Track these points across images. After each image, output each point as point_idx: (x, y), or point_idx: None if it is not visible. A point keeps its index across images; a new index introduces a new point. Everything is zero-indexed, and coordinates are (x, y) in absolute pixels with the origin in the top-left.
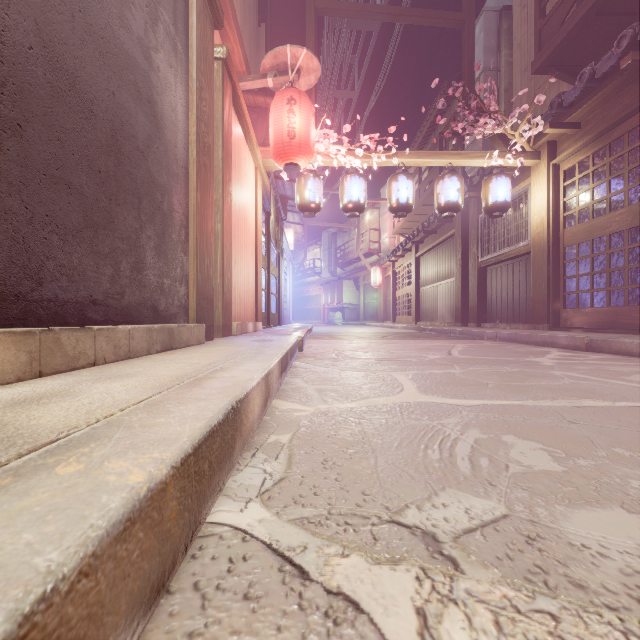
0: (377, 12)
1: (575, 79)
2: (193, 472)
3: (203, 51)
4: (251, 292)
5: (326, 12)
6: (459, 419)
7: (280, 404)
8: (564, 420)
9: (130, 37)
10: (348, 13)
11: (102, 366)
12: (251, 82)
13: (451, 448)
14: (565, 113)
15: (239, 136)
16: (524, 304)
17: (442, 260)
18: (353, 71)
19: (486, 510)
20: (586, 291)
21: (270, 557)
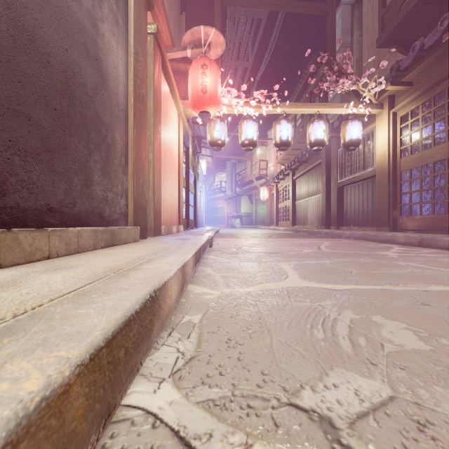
0: (266, 3)
1: (408, 51)
2: (106, 363)
3: (138, 25)
4: (175, 204)
5: (229, 3)
6: (335, 301)
7: (194, 288)
8: (418, 302)
9: (80, 9)
10: (245, 4)
11: (55, 259)
12: (175, 53)
13: (332, 328)
14: (401, 75)
15: (166, 91)
16: (371, 213)
17: (311, 182)
18: (248, 48)
19: (373, 391)
20: (416, 203)
21: (177, 447)
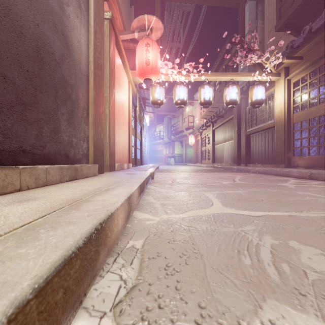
0: None
1: (298, 34)
2: (36, 314)
3: (97, 11)
4: (126, 147)
5: None
6: (254, 227)
7: (138, 215)
8: (323, 228)
9: None
10: None
11: (25, 191)
12: (126, 35)
13: (257, 253)
14: (294, 51)
15: (119, 63)
16: (271, 154)
17: (226, 131)
18: (180, 33)
19: None
20: (306, 147)
21: None
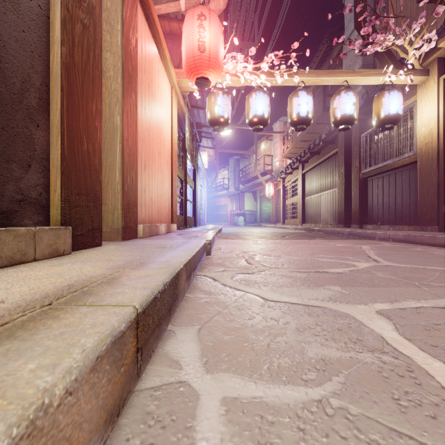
0: None
1: None
2: None
3: None
4: (166, 197)
5: None
6: None
7: None
8: None
9: None
10: None
11: None
12: (165, 5)
13: None
14: None
15: (150, 45)
16: (407, 208)
17: (325, 175)
18: (254, 28)
19: None
20: None
21: None
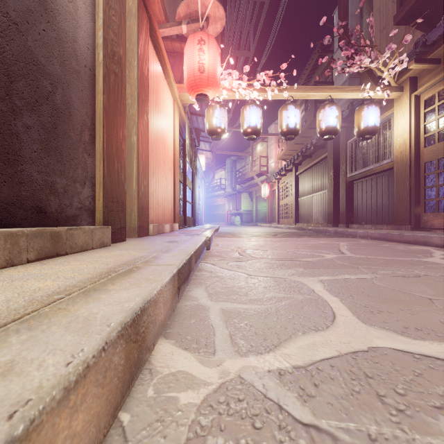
0: None
1: (430, 28)
2: None
3: None
4: (169, 199)
5: None
6: None
7: (164, 356)
8: None
9: None
10: None
11: None
12: (169, 29)
13: None
14: (428, 51)
15: (157, 68)
16: (387, 209)
17: (316, 177)
18: (249, 37)
19: None
20: None
21: None
